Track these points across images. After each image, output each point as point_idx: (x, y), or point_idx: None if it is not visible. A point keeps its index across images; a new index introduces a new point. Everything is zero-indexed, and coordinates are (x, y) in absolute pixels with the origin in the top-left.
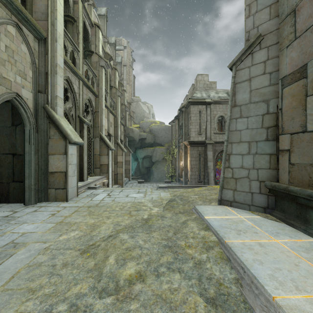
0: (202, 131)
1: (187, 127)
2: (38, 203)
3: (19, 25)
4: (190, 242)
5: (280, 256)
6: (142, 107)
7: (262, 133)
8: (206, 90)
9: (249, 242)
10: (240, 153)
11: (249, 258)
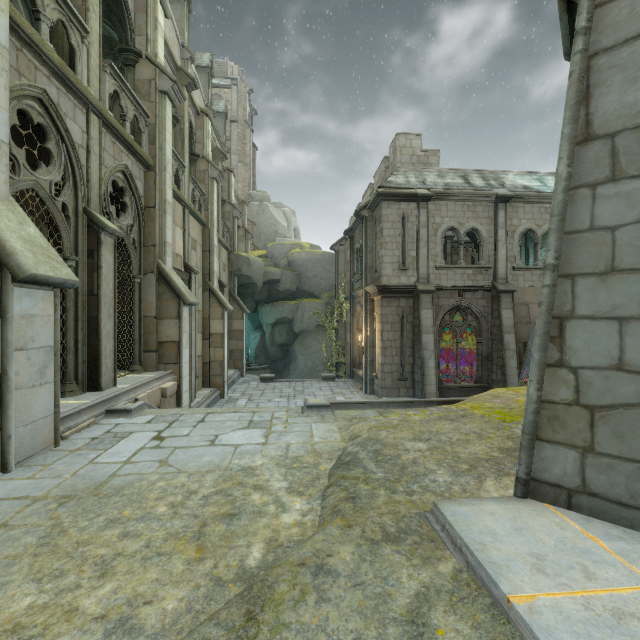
0: (409, 262)
1: (372, 255)
2: None
3: None
4: None
5: None
6: (272, 213)
7: None
8: (417, 169)
9: None
10: (610, 315)
11: None
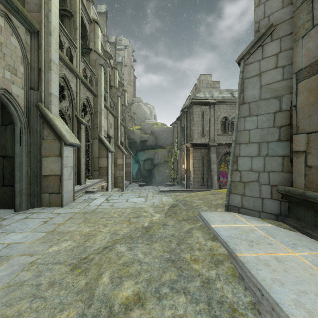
0: (205, 132)
1: (189, 129)
2: (31, 208)
3: (8, 15)
4: (196, 255)
5: (302, 274)
6: (143, 108)
7: (274, 132)
8: (209, 90)
9: (264, 256)
10: (249, 155)
11: (266, 277)
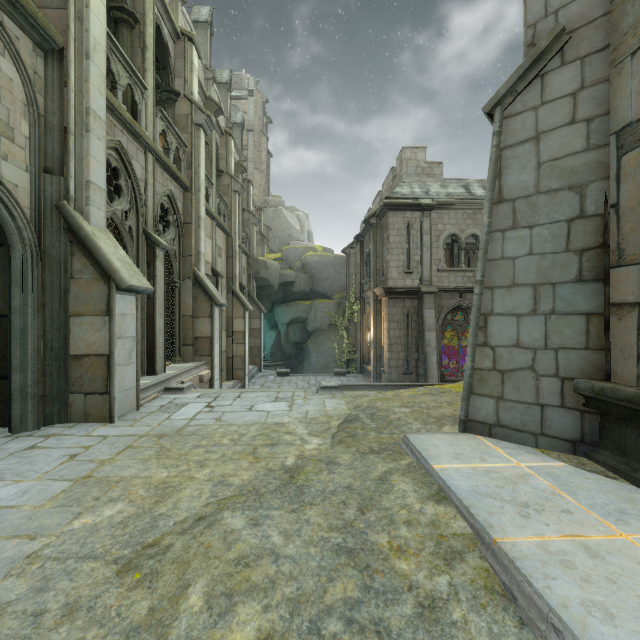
0: (413, 266)
1: (380, 259)
2: (45, 426)
3: None
4: (402, 538)
5: None
6: (287, 217)
7: (567, 263)
8: (421, 180)
9: (558, 541)
10: (512, 312)
11: (570, 598)
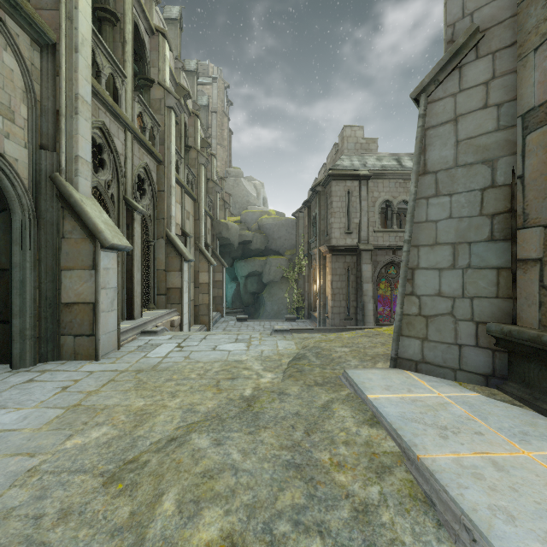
0: (353, 227)
1: (325, 221)
2: (41, 363)
3: None
4: (341, 455)
5: None
6: (245, 186)
7: (481, 226)
8: (360, 154)
9: (470, 458)
10: (435, 267)
11: (479, 503)
